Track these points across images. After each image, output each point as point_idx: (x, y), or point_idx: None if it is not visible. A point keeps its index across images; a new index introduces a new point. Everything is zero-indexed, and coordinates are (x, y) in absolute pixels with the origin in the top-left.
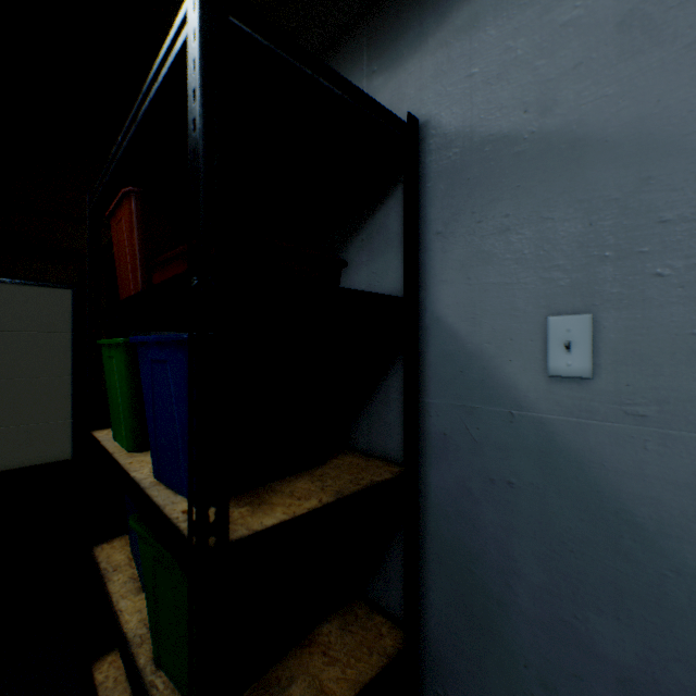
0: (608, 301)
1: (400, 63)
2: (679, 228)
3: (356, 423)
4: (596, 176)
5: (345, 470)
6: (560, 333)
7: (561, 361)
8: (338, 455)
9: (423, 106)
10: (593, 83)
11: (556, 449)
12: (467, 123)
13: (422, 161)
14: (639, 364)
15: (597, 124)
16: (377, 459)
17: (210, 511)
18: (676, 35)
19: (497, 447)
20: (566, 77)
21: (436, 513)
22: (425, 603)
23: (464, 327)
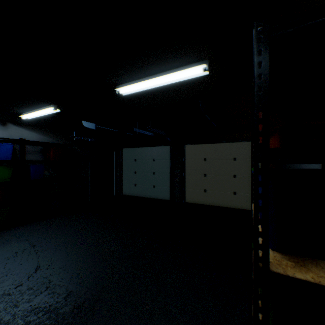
0: None
1: None
2: None
3: None
4: None
5: None
6: None
7: None
8: None
9: None
10: None
11: None
12: None
13: None
14: None
15: None
16: None
17: (272, 254)
18: None
19: None
20: None
21: None
22: None
23: None
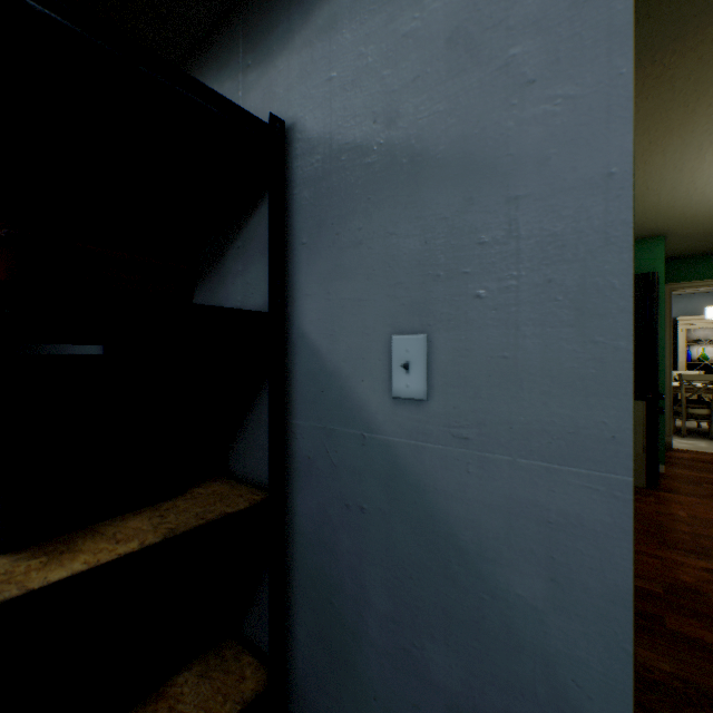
0: (440, 322)
1: (271, 59)
2: (493, 251)
3: (233, 446)
4: (431, 194)
5: (200, 501)
6: (401, 353)
7: (402, 382)
8: (206, 482)
9: (291, 107)
10: (428, 98)
11: (399, 473)
12: (327, 129)
13: (290, 166)
14: (464, 386)
15: (431, 140)
16: (247, 486)
17: None
18: (492, 57)
19: (352, 471)
20: (407, 90)
21: (302, 542)
22: (293, 637)
23: (325, 345)
